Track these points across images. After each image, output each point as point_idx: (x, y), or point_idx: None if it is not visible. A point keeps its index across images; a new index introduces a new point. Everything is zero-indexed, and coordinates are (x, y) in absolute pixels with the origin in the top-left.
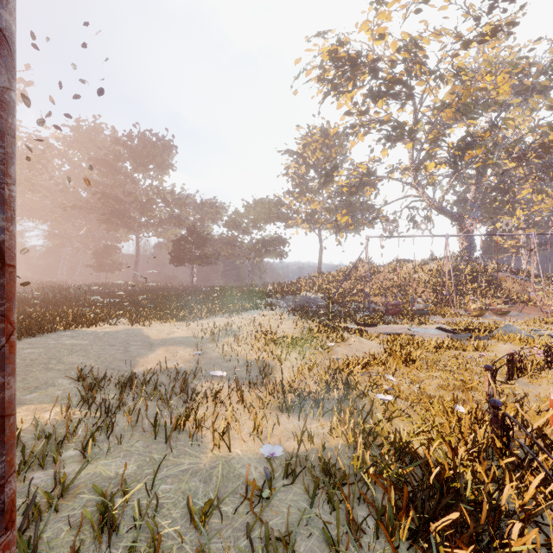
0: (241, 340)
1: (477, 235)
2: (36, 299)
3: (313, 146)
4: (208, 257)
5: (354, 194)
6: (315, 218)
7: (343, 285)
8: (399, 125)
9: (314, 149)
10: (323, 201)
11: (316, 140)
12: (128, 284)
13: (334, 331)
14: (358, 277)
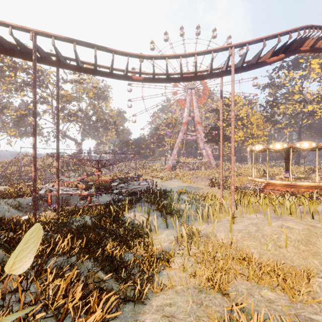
0: None
1: (70, 149)
2: None
3: None
4: None
5: None
6: None
7: (13, 168)
8: (43, 97)
9: None
10: None
11: None
12: None
13: None
14: (23, 164)
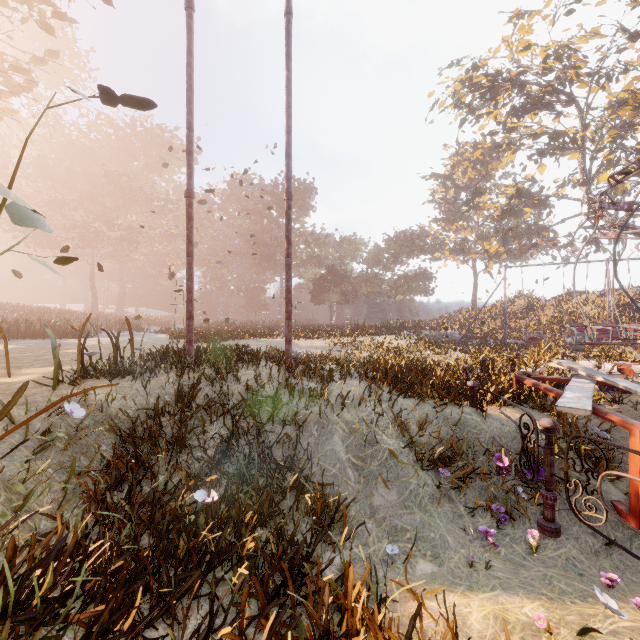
0: (360, 347)
1: None
2: (218, 327)
3: (463, 165)
4: (346, 294)
5: (517, 216)
6: (466, 247)
7: (493, 322)
8: (558, 136)
9: (465, 169)
10: (474, 228)
11: (468, 158)
12: (274, 322)
13: (439, 347)
14: (512, 313)
